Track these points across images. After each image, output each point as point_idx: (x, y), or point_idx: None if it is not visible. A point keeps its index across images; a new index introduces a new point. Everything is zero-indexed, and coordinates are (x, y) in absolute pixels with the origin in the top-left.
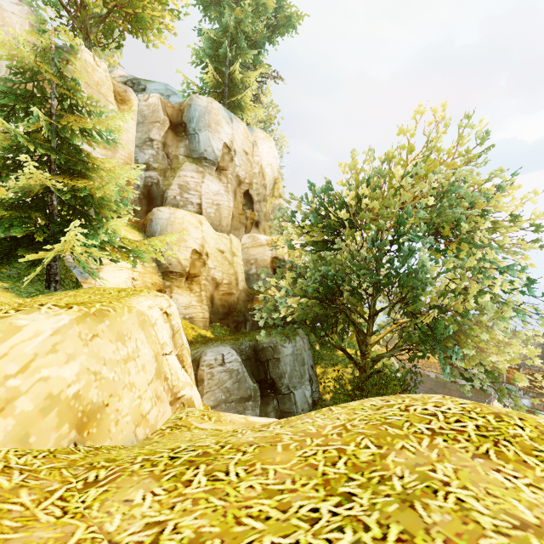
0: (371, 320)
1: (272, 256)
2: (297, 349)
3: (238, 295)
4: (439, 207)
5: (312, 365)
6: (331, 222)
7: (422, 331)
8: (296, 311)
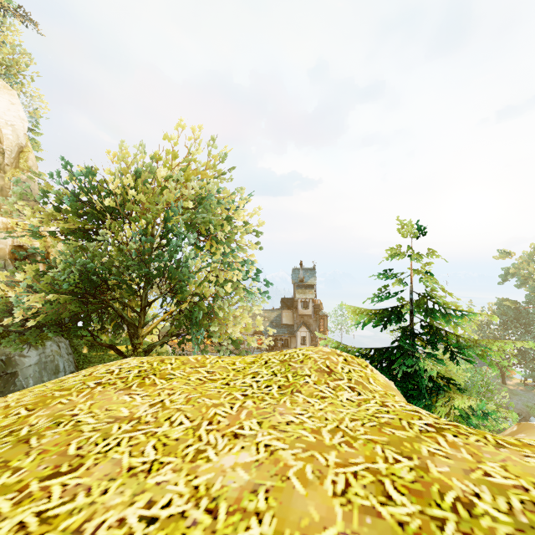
0: (143, 312)
1: (13, 244)
2: (47, 356)
3: None
4: (197, 210)
5: (73, 371)
6: (93, 210)
7: (185, 316)
8: (42, 310)
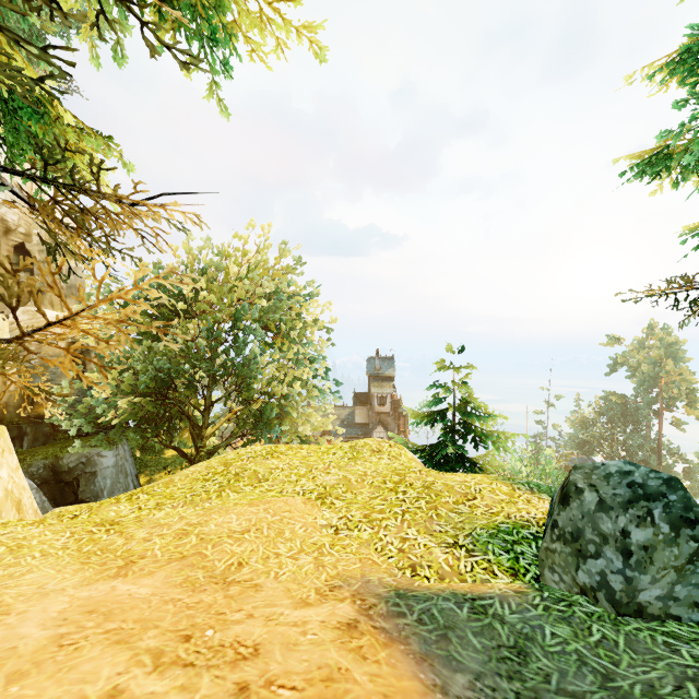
0: (208, 412)
1: (68, 340)
2: (120, 457)
3: (7, 399)
4: (268, 309)
5: (135, 474)
6: (164, 310)
7: (254, 416)
8: (121, 412)
